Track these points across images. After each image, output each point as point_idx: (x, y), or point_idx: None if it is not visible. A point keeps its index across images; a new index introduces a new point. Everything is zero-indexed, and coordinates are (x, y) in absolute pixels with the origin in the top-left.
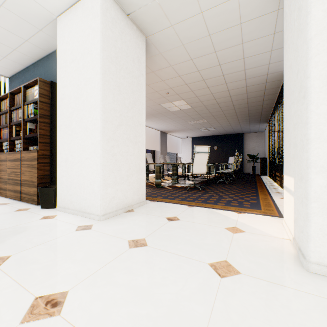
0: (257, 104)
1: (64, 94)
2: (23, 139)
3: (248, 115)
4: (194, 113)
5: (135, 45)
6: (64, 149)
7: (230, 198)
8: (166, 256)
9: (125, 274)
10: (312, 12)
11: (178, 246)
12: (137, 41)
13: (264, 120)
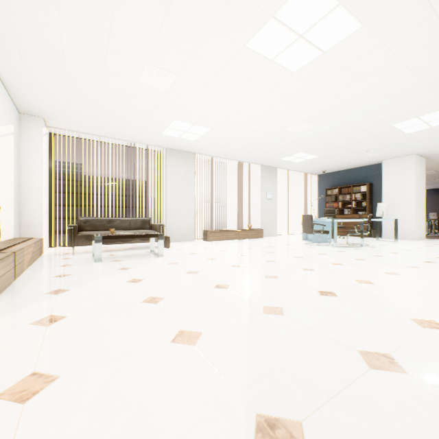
0: None
1: (387, 192)
2: (351, 209)
3: None
4: None
5: (422, 166)
6: (388, 214)
7: None
8: None
9: None
10: None
11: None
12: (422, 163)
13: None
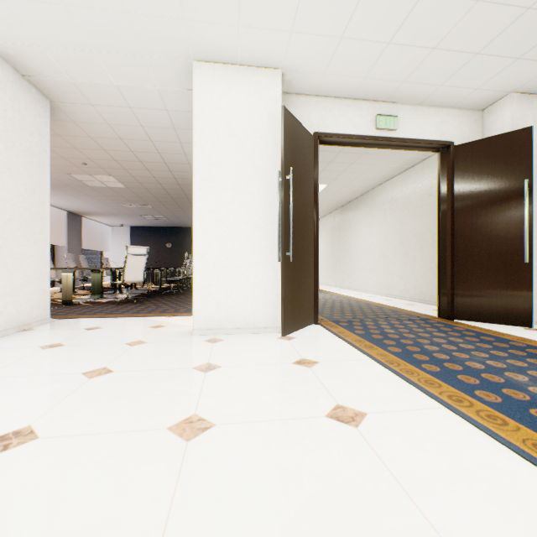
0: None
1: None
2: None
3: None
4: (132, 194)
5: (35, 113)
6: None
7: (169, 307)
8: (87, 346)
9: (47, 358)
10: (195, 176)
11: (99, 341)
12: (38, 107)
13: None
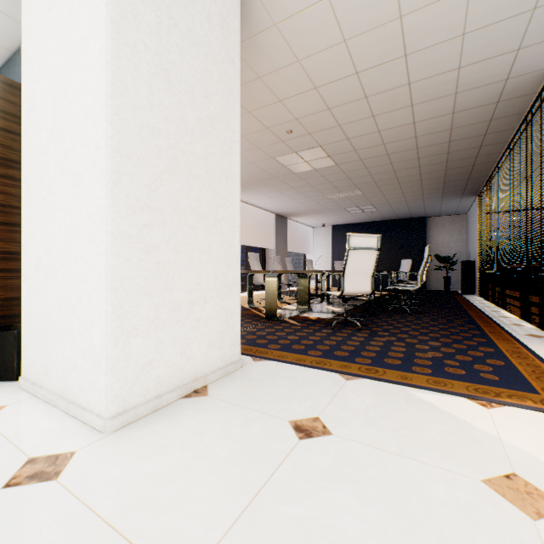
0: (466, 156)
1: (33, 98)
2: None
3: (443, 180)
4: (340, 176)
5: None
6: (34, 237)
7: (434, 351)
8: None
9: None
10: None
11: None
12: None
13: (472, 191)
